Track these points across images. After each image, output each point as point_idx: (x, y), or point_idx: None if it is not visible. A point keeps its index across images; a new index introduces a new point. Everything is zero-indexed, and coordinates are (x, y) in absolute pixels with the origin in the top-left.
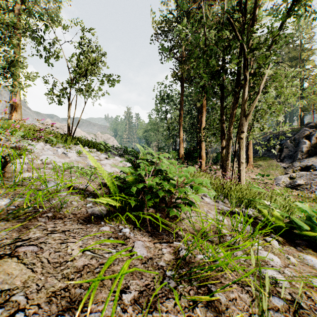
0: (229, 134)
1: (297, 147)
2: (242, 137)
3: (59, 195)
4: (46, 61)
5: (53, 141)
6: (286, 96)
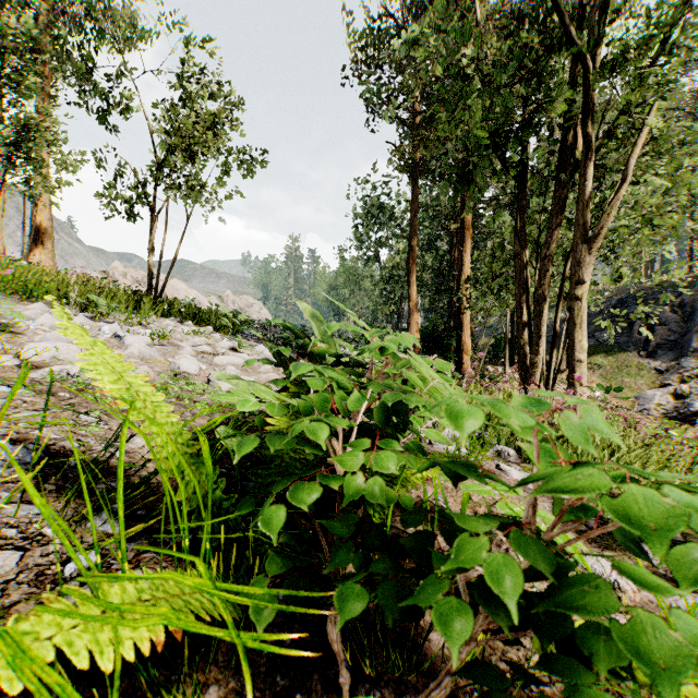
0: (539, 290)
1: (690, 322)
2: (579, 296)
3: None
4: (100, 120)
5: (99, 306)
6: (692, 191)
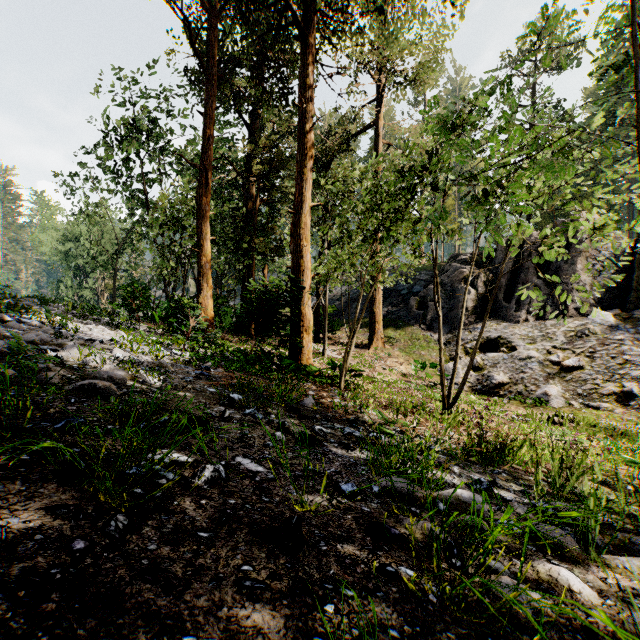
0: None
1: (454, 300)
2: None
3: None
4: None
5: None
6: None
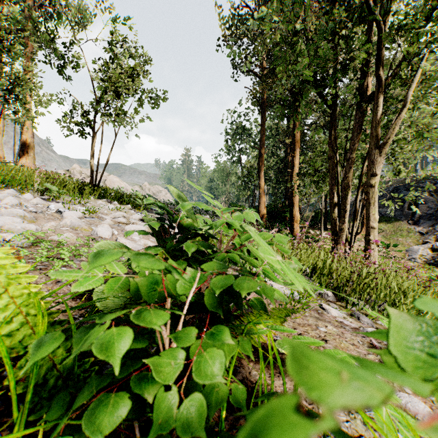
0: (345, 181)
1: None
2: (373, 184)
3: None
4: (59, 72)
5: (52, 191)
6: None
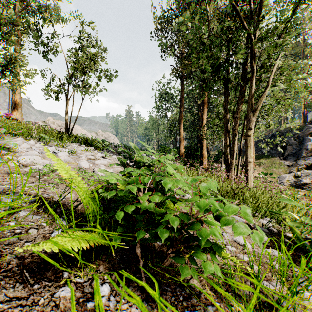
0: (234, 132)
1: (302, 144)
2: (249, 135)
3: (14, 218)
4: (44, 56)
5: (45, 139)
6: (297, 90)
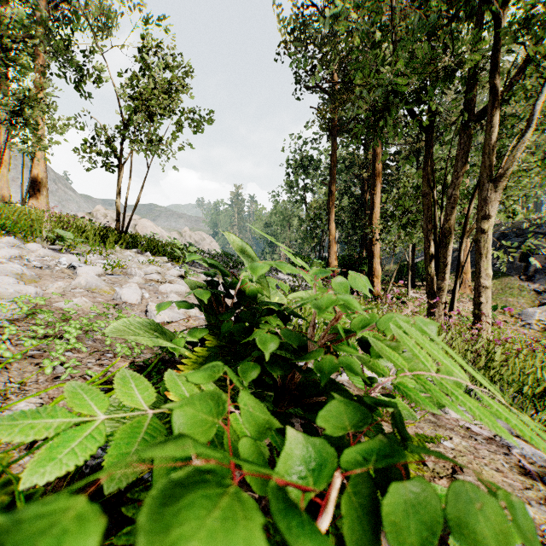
0: (446, 225)
1: None
2: (485, 230)
3: None
4: (77, 89)
5: (65, 240)
6: None
